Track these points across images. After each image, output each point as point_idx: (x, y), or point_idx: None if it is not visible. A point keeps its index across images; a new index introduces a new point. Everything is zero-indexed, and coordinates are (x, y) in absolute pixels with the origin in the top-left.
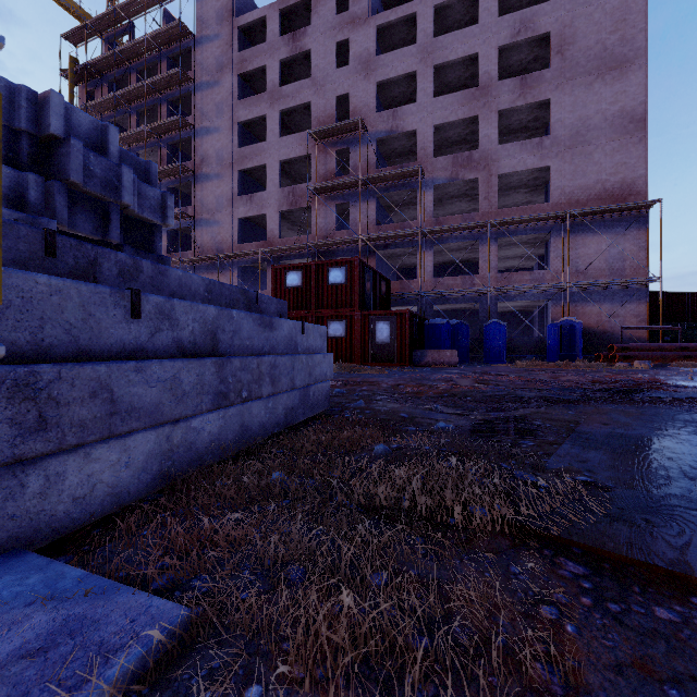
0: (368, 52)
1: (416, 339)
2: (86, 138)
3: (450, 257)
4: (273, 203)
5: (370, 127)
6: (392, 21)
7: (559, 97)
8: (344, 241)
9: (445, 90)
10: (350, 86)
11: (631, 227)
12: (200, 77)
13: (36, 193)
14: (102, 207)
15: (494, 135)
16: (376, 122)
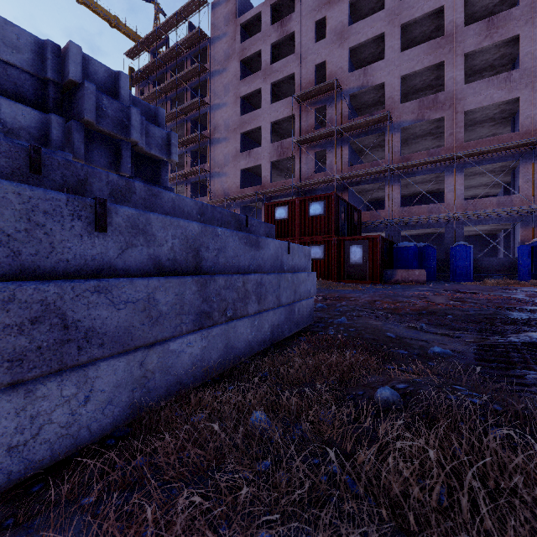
0: (342, 24)
1: (386, 260)
2: (101, 85)
3: (415, 189)
4: (266, 155)
5: (344, 86)
6: None
7: (528, 31)
8: (322, 181)
9: (411, 45)
10: (326, 55)
11: None
12: (213, 67)
13: (57, 132)
14: (116, 145)
15: (460, 76)
16: (349, 81)
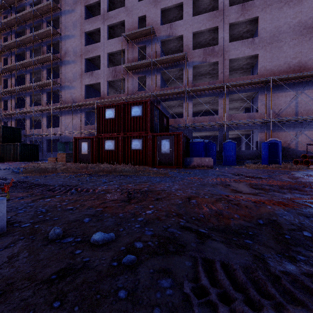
0: None
1: (185, 151)
2: None
3: (200, 108)
4: (104, 76)
5: (157, 34)
6: None
7: (263, 15)
8: (143, 96)
9: None
10: (146, 11)
11: (304, 88)
12: (64, 7)
13: None
14: None
15: (227, 37)
16: (160, 31)
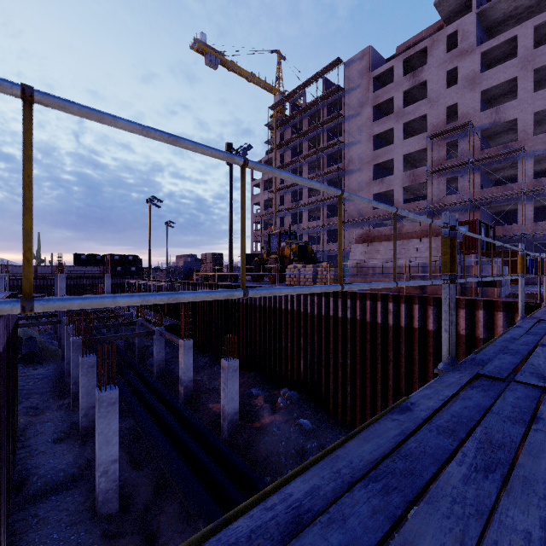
0: (474, 72)
1: None
2: None
3: None
4: (398, 182)
5: (476, 123)
6: (495, 46)
7: None
8: (455, 202)
9: (544, 78)
10: (458, 98)
11: None
12: (348, 113)
13: None
14: None
15: None
16: (480, 118)
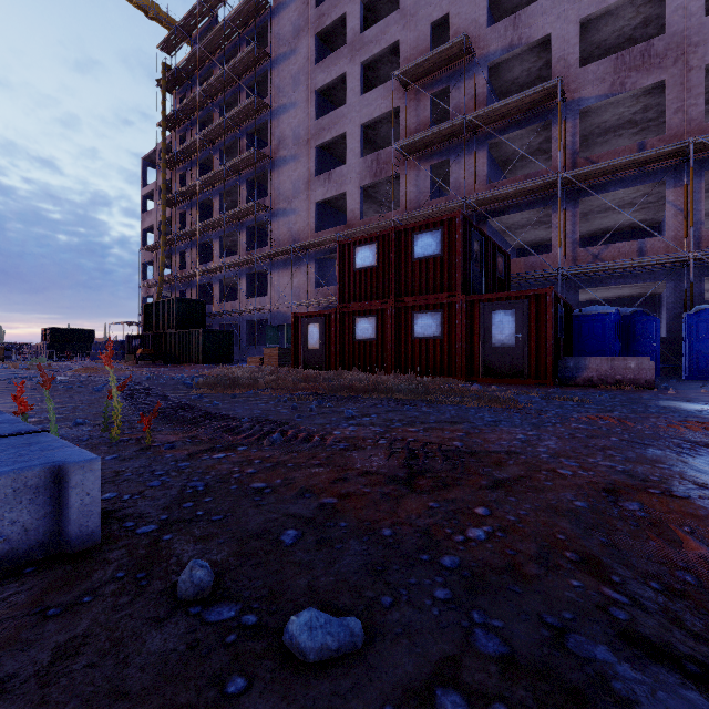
0: None
1: (561, 339)
2: None
3: (600, 223)
4: (354, 177)
5: (479, 50)
6: None
7: None
8: (442, 209)
9: None
10: (450, 3)
11: None
12: (277, 51)
13: None
14: None
15: (697, 2)
16: (487, 41)
